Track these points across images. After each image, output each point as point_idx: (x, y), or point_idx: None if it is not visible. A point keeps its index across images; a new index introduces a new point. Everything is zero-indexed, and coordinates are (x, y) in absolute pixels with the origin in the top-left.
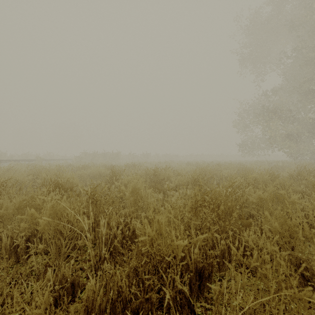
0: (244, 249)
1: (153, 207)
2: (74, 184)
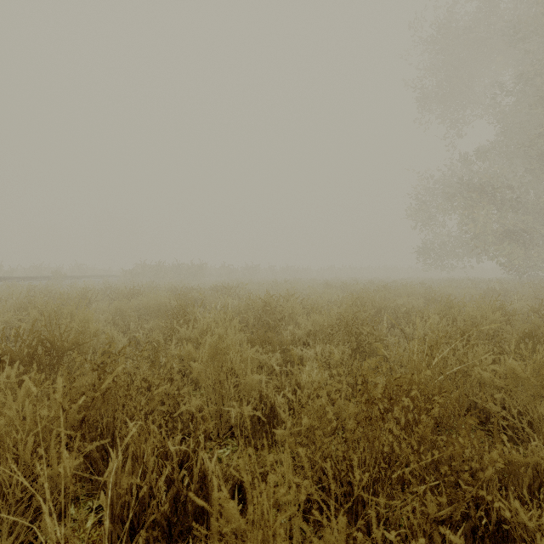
0: (503, 538)
1: (259, 392)
2: (88, 336)
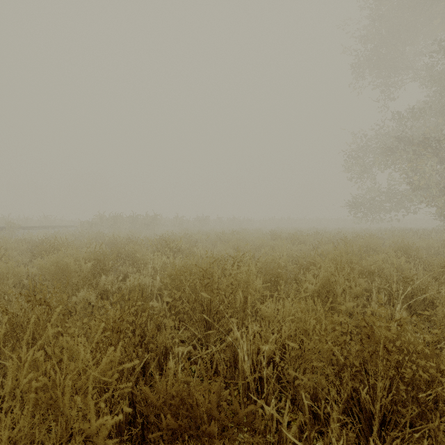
0: None
1: None
2: None
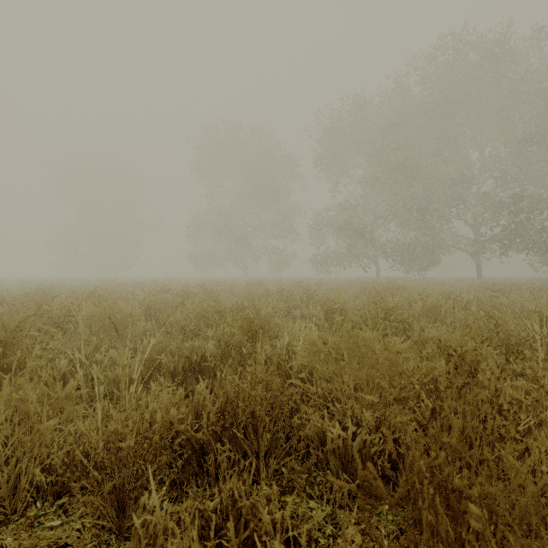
0: None
1: None
2: None
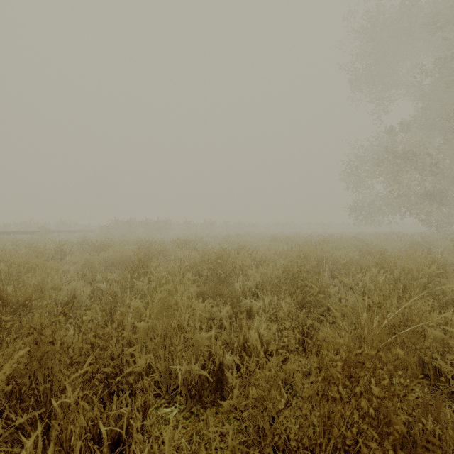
0: None
1: (209, 347)
2: (46, 290)
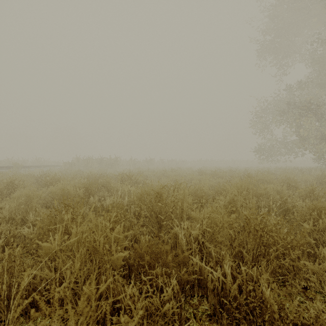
0: None
1: None
2: None
